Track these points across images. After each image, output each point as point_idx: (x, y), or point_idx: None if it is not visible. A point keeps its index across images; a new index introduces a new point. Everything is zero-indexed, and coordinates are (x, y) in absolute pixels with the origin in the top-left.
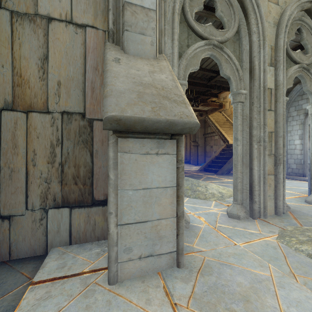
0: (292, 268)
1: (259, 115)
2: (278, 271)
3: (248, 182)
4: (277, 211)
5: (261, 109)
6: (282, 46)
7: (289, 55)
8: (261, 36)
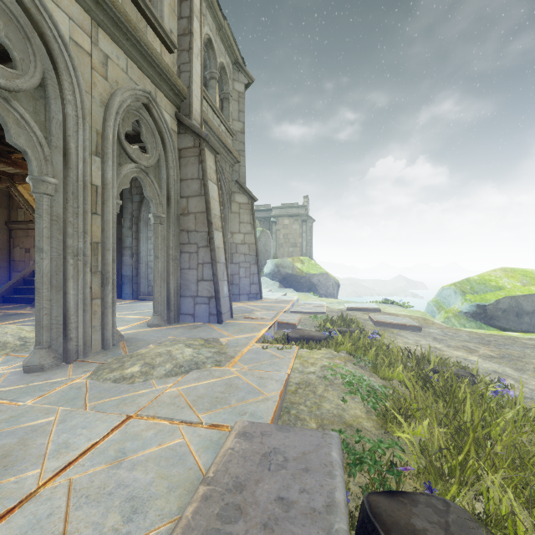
0: (89, 400)
1: (77, 218)
2: (68, 409)
3: (61, 313)
4: (105, 344)
5: (80, 211)
6: (110, 136)
7: (125, 149)
8: (79, 111)
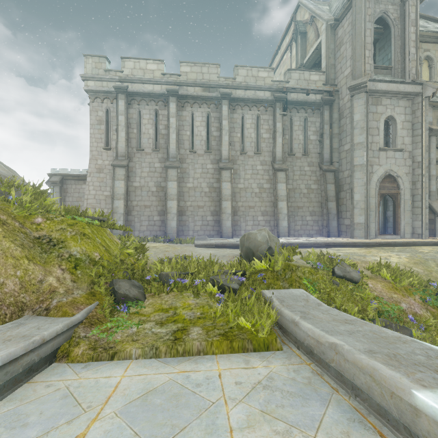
0: None
1: None
2: None
3: None
4: None
5: None
6: None
7: None
8: None
